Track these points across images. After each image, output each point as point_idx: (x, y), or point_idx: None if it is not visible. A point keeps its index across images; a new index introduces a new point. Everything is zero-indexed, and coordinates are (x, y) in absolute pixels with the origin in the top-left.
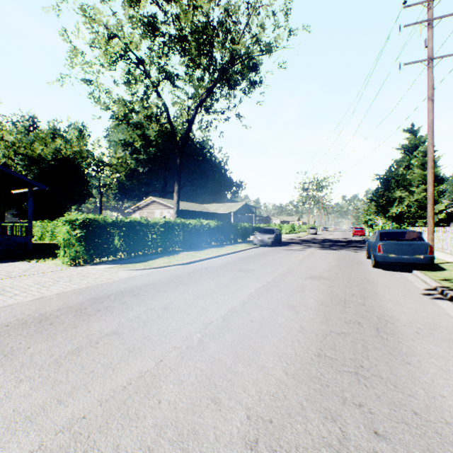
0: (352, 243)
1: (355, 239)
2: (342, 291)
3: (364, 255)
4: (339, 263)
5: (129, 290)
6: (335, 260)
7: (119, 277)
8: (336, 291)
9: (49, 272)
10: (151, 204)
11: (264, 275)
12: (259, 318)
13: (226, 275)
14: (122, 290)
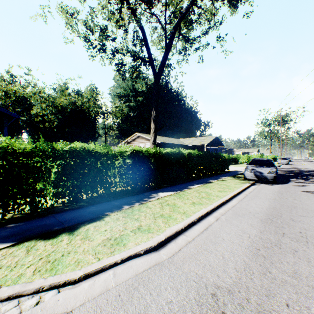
0: None
1: None
2: None
3: None
4: None
5: None
6: None
7: None
8: None
9: None
10: (137, 139)
11: None
12: None
13: None
14: None
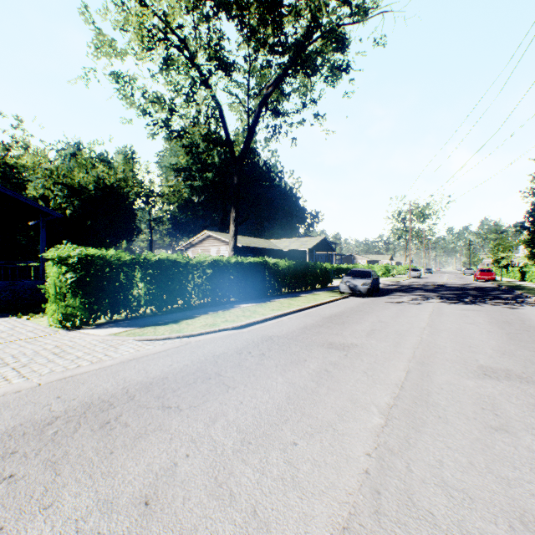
0: (486, 291)
1: (484, 285)
2: None
3: (534, 316)
4: (508, 333)
5: (106, 402)
6: (492, 324)
7: (115, 357)
8: None
9: (21, 339)
10: (206, 240)
11: (382, 362)
12: None
13: (308, 360)
14: (91, 401)
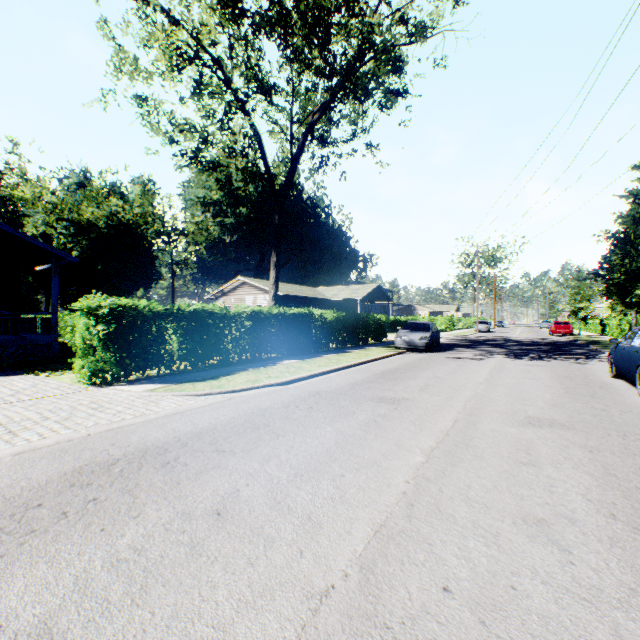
0: (558, 346)
1: (559, 340)
2: (633, 466)
3: (601, 371)
4: (566, 387)
5: (161, 447)
6: (552, 379)
7: (158, 411)
8: (619, 468)
9: (50, 396)
10: (240, 288)
11: (431, 414)
12: (465, 574)
13: (357, 412)
14: (146, 447)
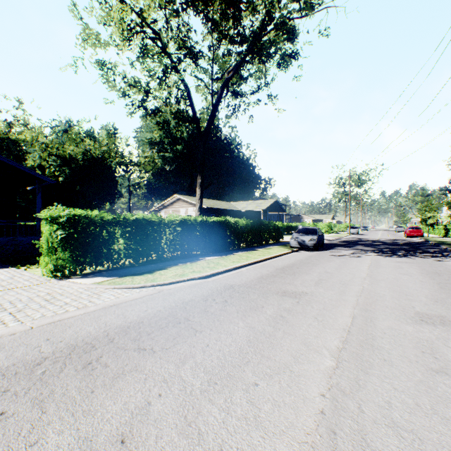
0: (415, 246)
1: (414, 241)
2: None
3: None
4: (439, 283)
5: (89, 344)
6: (423, 275)
7: (98, 303)
8: None
9: (19, 287)
10: (176, 202)
11: (330, 309)
12: None
13: (265, 306)
14: (76, 343)
